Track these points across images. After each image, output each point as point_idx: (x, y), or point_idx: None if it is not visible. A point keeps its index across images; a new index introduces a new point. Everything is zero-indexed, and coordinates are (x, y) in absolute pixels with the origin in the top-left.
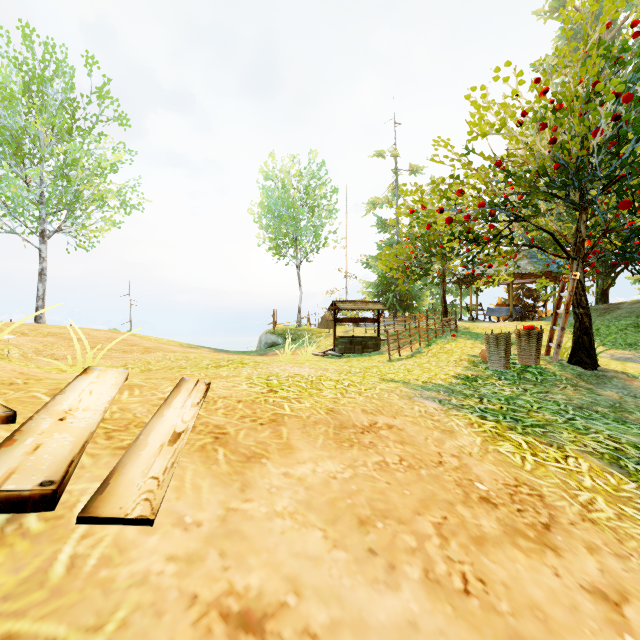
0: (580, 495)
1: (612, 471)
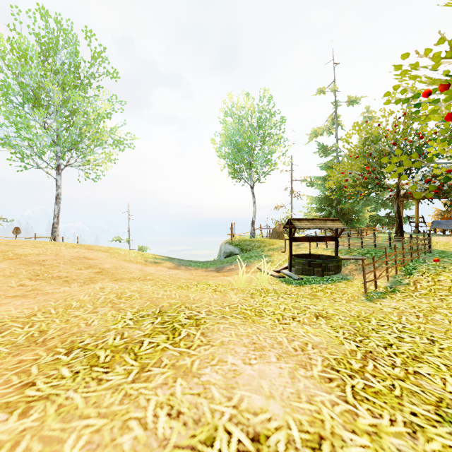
0: None
1: None
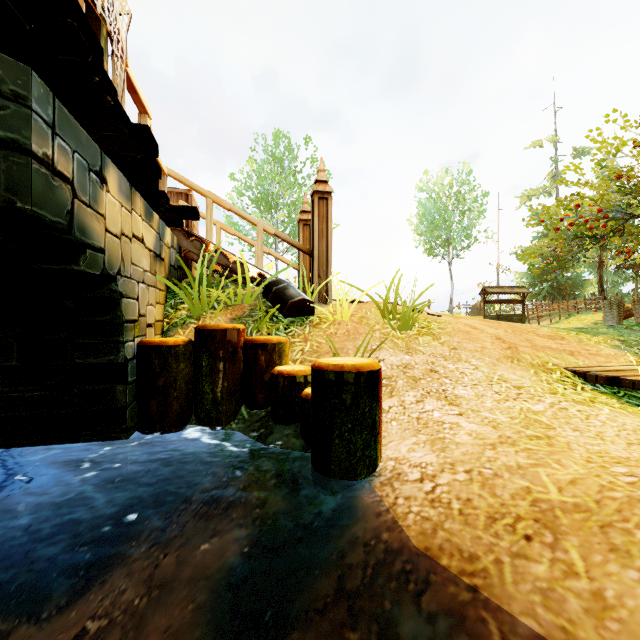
0: (584, 340)
1: (614, 340)
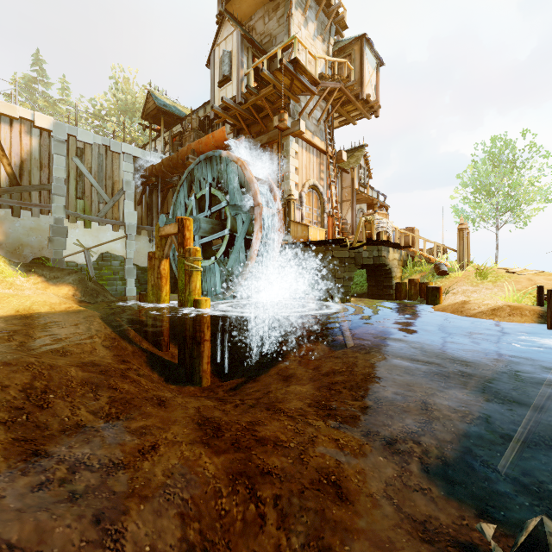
0: None
1: None
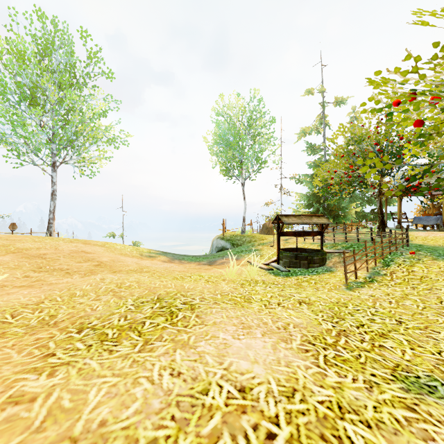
0: None
1: None
